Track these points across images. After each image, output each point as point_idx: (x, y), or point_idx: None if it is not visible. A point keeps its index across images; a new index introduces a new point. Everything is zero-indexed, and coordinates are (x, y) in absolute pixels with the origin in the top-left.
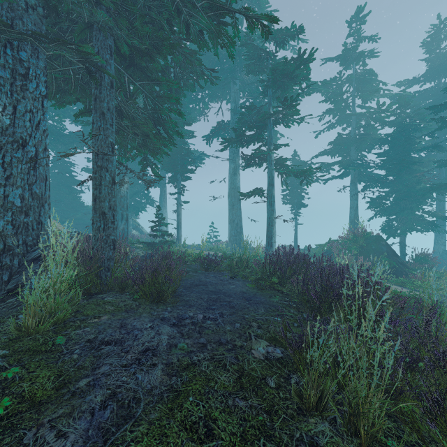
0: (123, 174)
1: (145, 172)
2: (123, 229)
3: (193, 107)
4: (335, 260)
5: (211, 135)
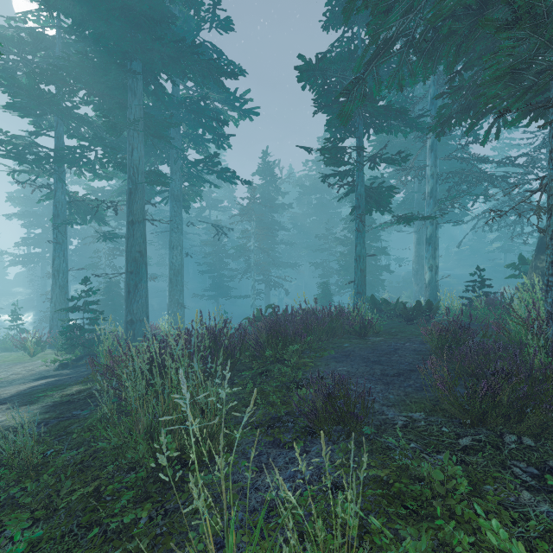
0: None
1: None
2: None
3: None
4: None
5: None
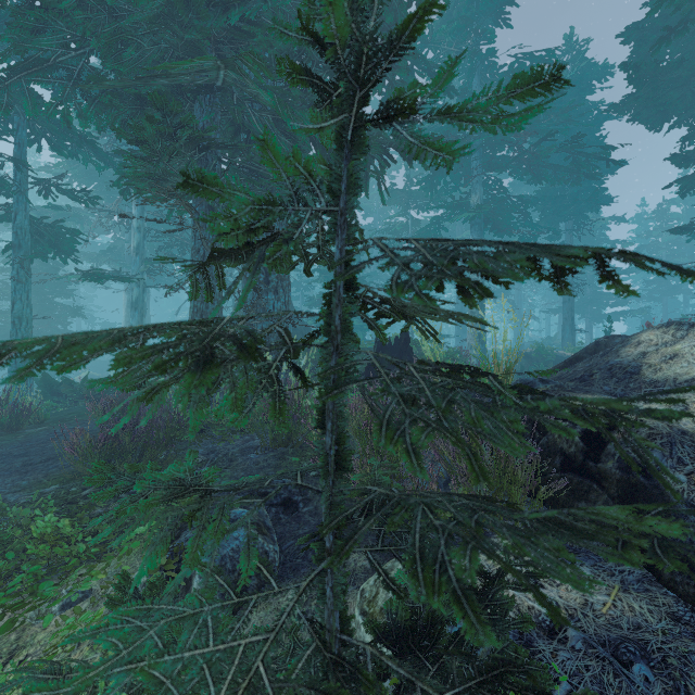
0: None
1: None
2: None
3: None
4: None
5: None
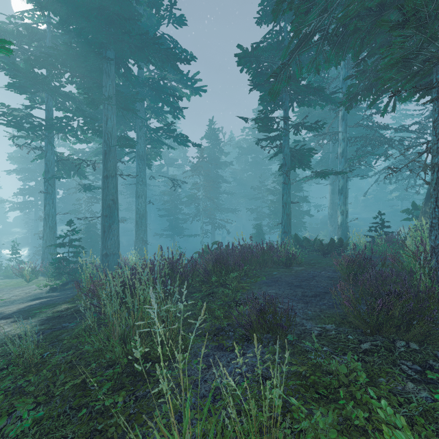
0: None
1: None
2: None
3: None
4: None
5: None
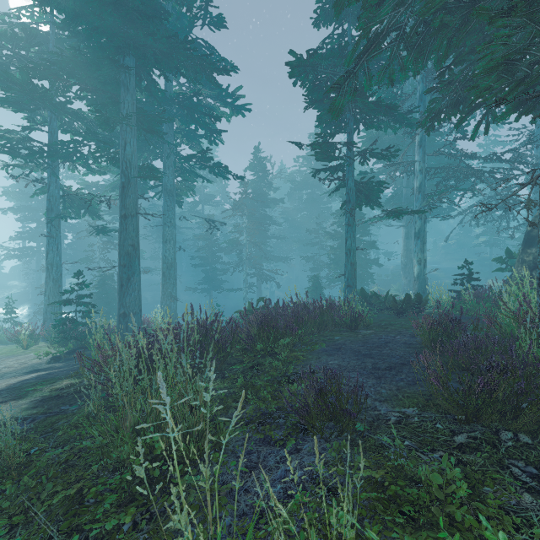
0: None
1: None
2: None
3: None
4: None
5: None
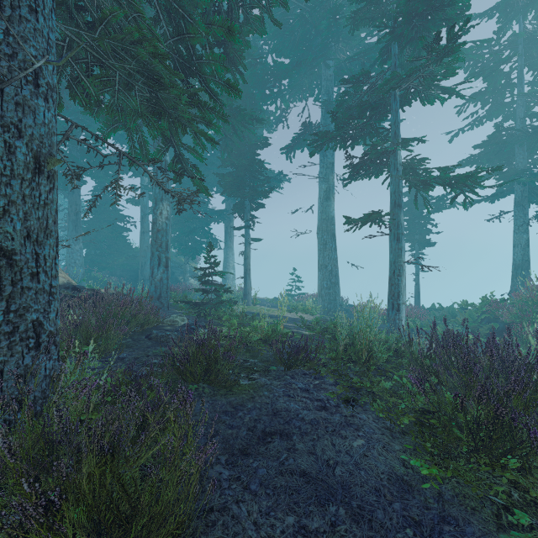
0: (160, 197)
1: (206, 202)
2: (161, 280)
3: (268, 110)
4: (522, 339)
5: (293, 143)
